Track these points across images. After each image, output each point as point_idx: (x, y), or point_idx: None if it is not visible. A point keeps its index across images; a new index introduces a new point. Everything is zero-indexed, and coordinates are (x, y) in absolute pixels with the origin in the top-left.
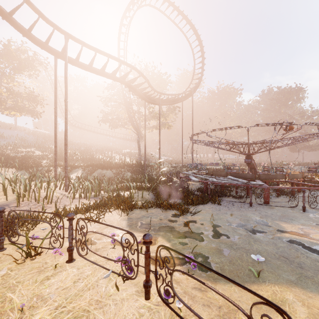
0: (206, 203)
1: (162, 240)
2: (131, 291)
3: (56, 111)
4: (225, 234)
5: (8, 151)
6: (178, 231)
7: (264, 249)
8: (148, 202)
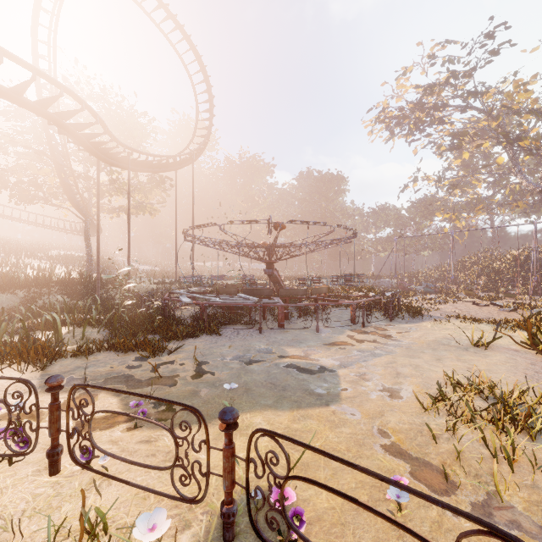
0: (199, 336)
1: (105, 396)
2: (25, 474)
3: None
4: (211, 371)
5: None
6: (139, 379)
7: (253, 380)
8: (91, 343)
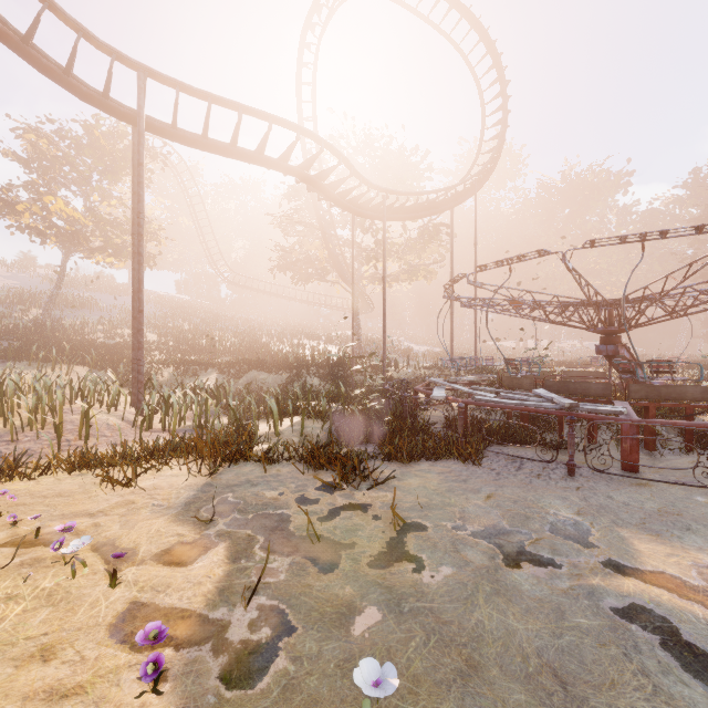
0: (445, 458)
1: (218, 554)
2: None
3: (136, 243)
4: (416, 556)
5: (96, 335)
6: (291, 530)
7: (503, 630)
8: (283, 446)
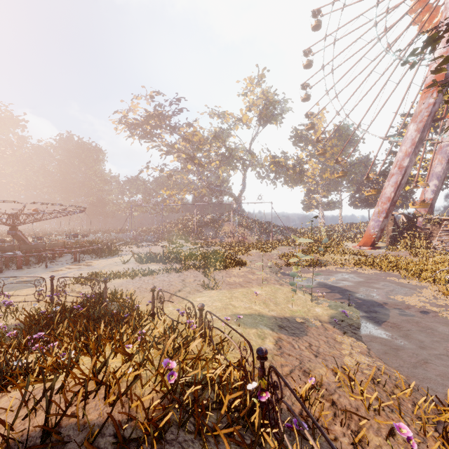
0: None
1: None
2: None
3: None
4: None
5: None
6: None
7: None
8: None
